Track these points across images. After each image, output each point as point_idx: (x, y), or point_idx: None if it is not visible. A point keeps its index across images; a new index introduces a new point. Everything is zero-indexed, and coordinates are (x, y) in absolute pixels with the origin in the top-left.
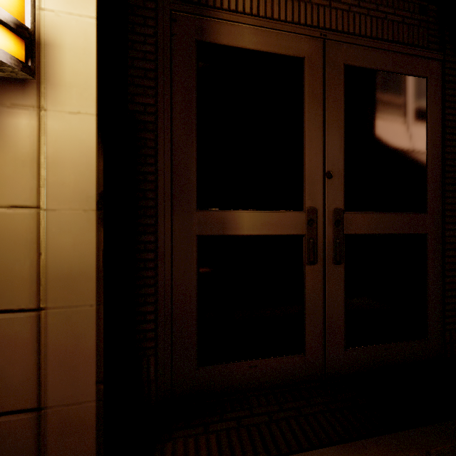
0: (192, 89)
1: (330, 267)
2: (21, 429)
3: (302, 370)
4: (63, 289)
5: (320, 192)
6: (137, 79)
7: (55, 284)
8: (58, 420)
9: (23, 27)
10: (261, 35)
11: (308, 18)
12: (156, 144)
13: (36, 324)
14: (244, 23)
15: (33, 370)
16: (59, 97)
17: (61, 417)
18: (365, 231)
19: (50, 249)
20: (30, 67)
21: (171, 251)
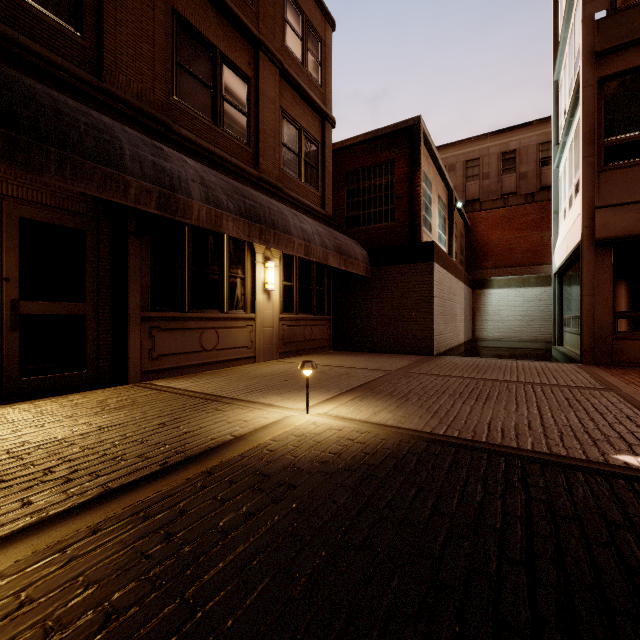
0: None
1: (8, 333)
2: None
3: None
4: None
5: None
6: None
7: None
8: None
9: None
10: None
11: None
12: None
13: None
14: None
15: None
16: None
17: None
18: (37, 313)
19: None
20: None
21: None
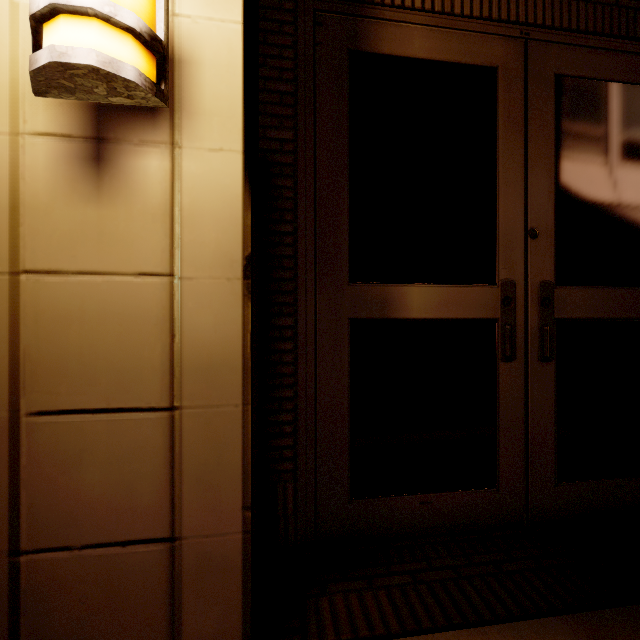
0: (343, 117)
1: (535, 365)
2: (150, 564)
3: (494, 511)
4: (201, 383)
5: (520, 257)
6: (271, 106)
7: (191, 376)
8: (195, 555)
9: (157, 39)
10: (437, 38)
11: (502, 11)
12: (295, 194)
13: (169, 428)
14: (413, 22)
15: (165, 487)
16: (197, 129)
17: (199, 552)
18: (585, 315)
19: (185, 330)
20: (164, 91)
21: (315, 339)
